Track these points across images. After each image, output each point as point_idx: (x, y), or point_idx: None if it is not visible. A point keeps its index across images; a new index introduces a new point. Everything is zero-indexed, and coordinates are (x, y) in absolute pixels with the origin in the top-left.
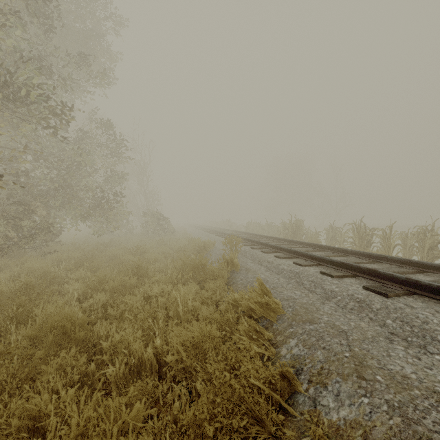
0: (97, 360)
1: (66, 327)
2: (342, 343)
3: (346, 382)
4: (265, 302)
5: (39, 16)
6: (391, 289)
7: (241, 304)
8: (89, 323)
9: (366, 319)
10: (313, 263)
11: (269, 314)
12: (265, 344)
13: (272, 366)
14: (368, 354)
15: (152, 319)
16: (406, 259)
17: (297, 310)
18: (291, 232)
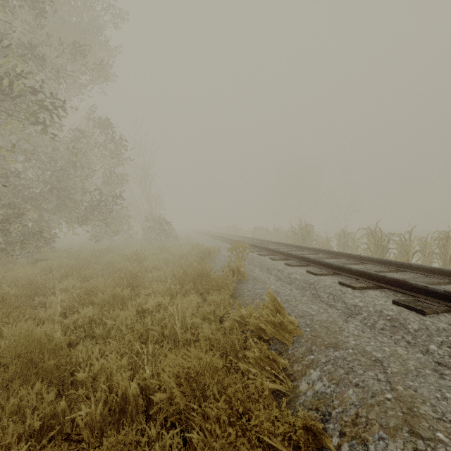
0: (71, 395)
1: (33, 354)
2: (379, 378)
3: (394, 440)
4: (279, 321)
5: (27, 1)
6: (427, 304)
7: (249, 323)
8: (70, 343)
9: (403, 343)
10: (329, 272)
11: (283, 336)
12: (279, 376)
13: (291, 412)
14: (416, 395)
15: (142, 341)
16: (435, 268)
17: (316, 330)
18: (300, 237)
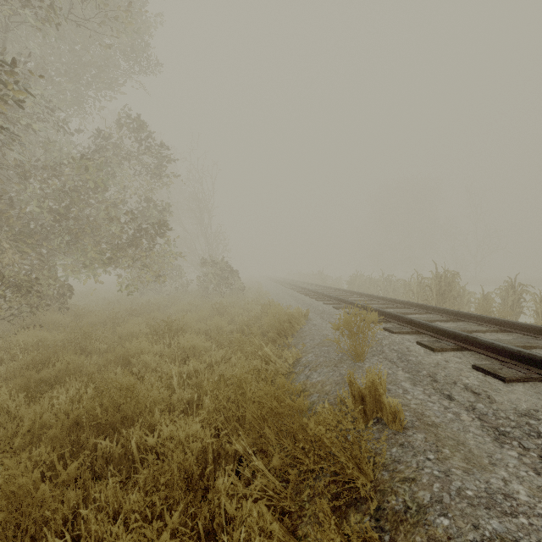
0: None
1: None
2: None
3: None
4: None
5: None
6: None
7: None
8: None
9: None
10: None
11: None
12: None
13: None
14: None
15: None
16: None
17: None
18: (436, 292)
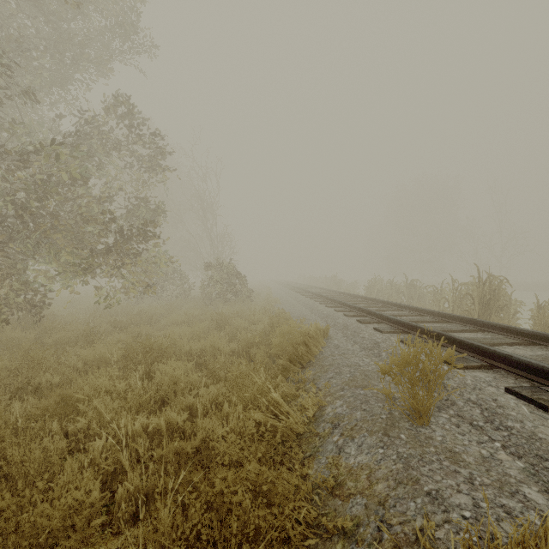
0: None
1: None
2: None
3: None
4: None
5: None
6: None
7: None
8: None
9: None
10: None
11: None
12: None
13: None
14: None
15: None
16: None
17: None
18: (480, 301)
